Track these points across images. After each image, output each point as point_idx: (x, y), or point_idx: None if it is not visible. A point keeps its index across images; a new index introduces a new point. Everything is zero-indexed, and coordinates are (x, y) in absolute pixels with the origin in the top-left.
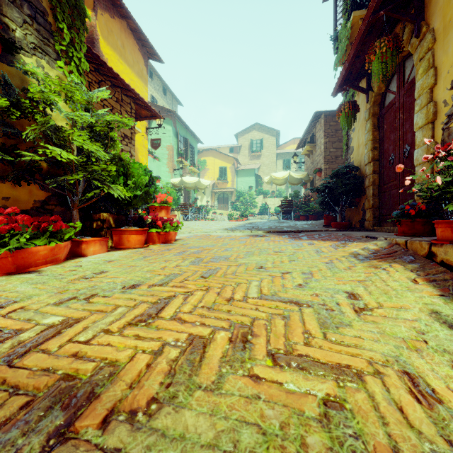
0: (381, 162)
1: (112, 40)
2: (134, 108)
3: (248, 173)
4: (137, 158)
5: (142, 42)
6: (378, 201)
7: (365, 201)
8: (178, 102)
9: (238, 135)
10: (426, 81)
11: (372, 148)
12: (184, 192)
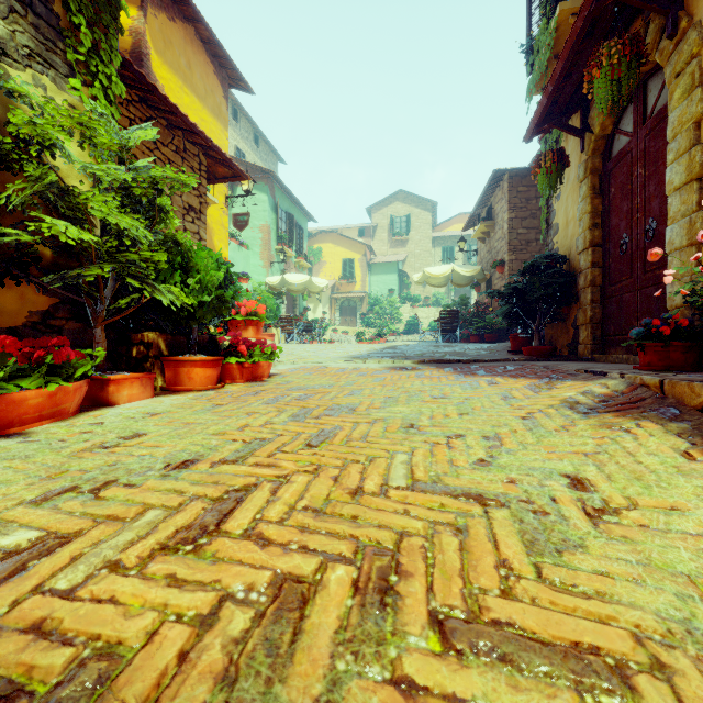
0: (606, 248)
1: (172, 57)
2: (204, 163)
3: (387, 269)
4: (212, 244)
5: (220, 61)
6: (600, 312)
7: (579, 312)
8: (277, 157)
9: (371, 209)
10: (688, 109)
11: (591, 225)
12: (287, 298)
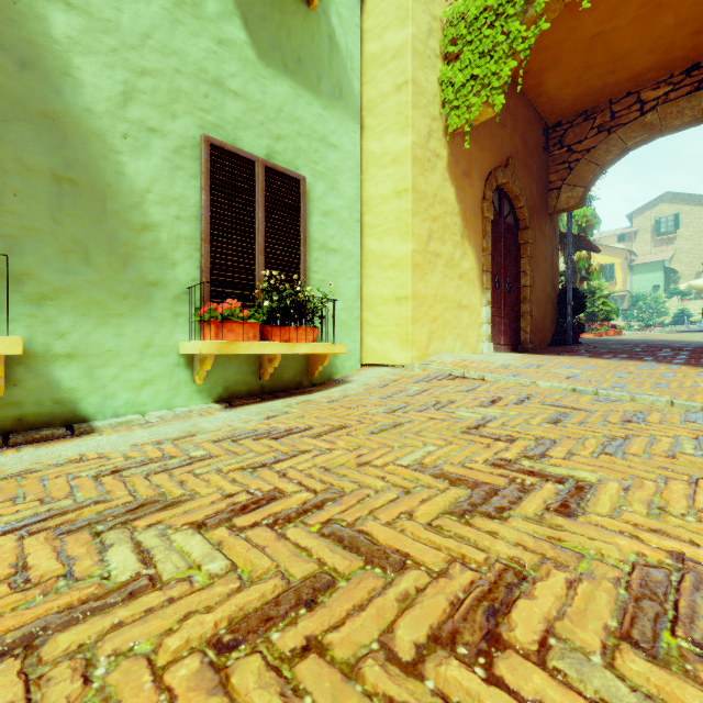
0: None
1: None
2: None
3: (650, 268)
4: None
5: None
6: None
7: None
8: None
9: (632, 215)
10: None
11: None
12: None
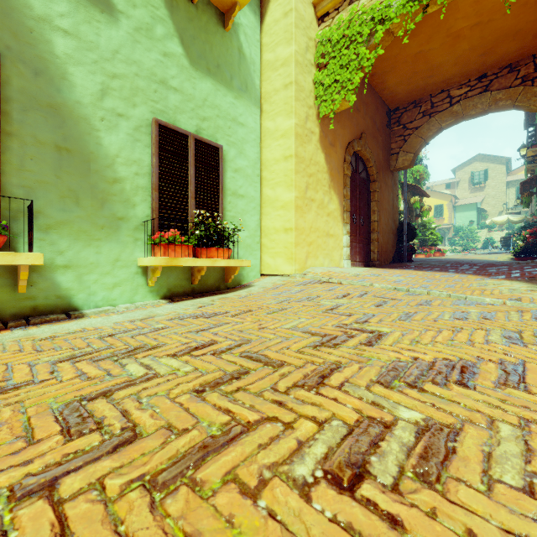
0: None
1: None
2: None
3: (468, 208)
4: None
5: None
6: None
7: None
8: None
9: (455, 169)
10: None
11: None
12: None
